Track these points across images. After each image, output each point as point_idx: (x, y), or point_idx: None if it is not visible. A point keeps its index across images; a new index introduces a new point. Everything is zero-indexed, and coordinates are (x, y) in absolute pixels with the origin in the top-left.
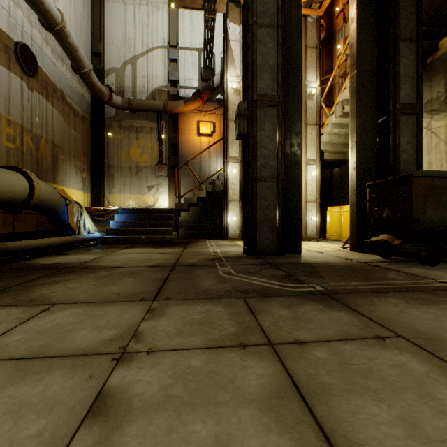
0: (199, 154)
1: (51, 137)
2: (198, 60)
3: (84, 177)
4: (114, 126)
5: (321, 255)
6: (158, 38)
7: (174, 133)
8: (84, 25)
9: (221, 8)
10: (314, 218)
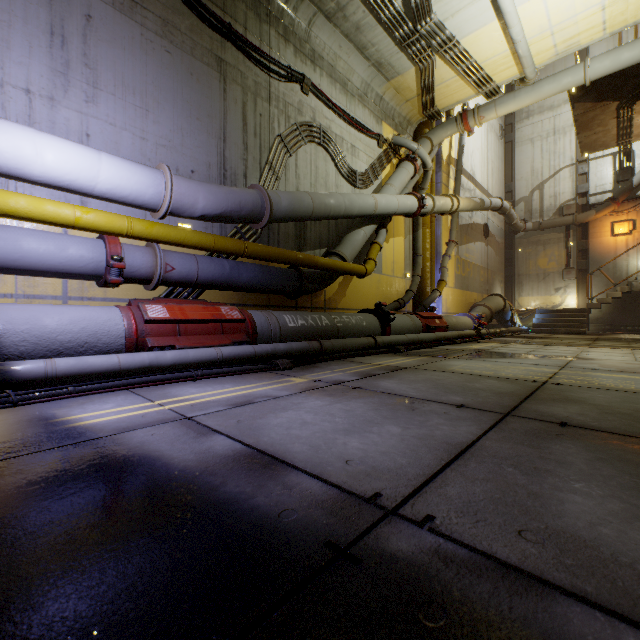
0: (612, 260)
1: (491, 267)
2: (611, 164)
3: (501, 287)
4: (522, 243)
5: None
6: (565, 158)
7: (583, 238)
8: (501, 177)
9: (637, 139)
10: None
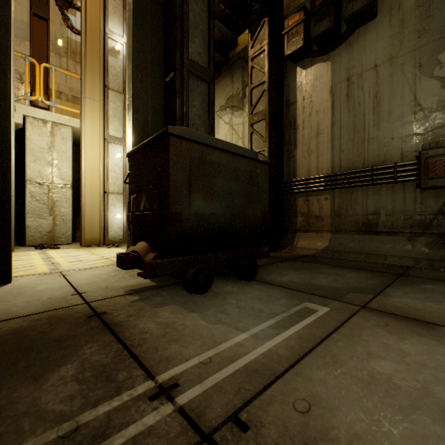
0: None
1: None
2: None
3: None
4: None
5: (39, 288)
6: None
7: None
8: None
9: None
10: (119, 215)
